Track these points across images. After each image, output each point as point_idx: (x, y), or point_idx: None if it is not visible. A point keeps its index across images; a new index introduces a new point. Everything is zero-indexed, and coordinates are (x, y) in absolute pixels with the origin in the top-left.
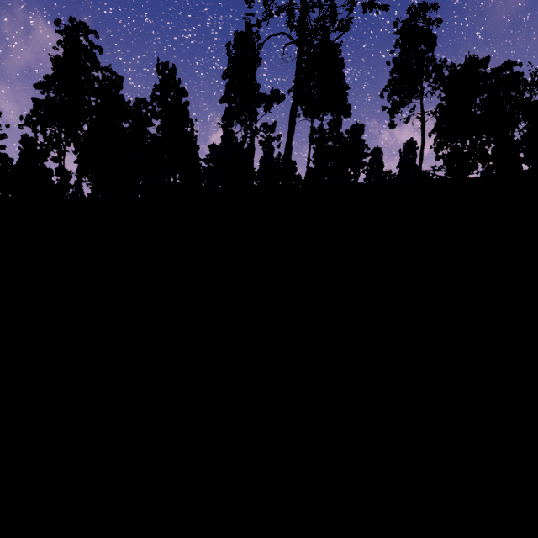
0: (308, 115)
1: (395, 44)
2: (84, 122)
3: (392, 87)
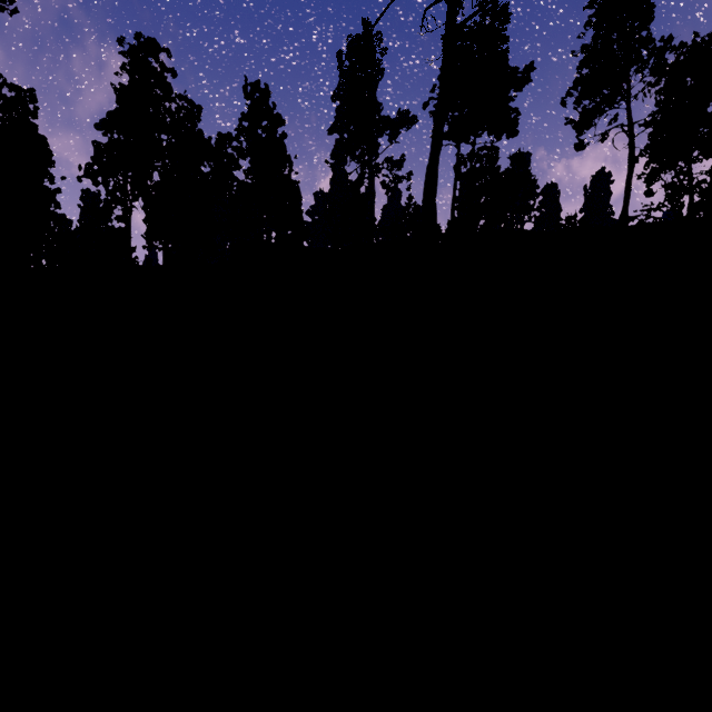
0: (453, 138)
1: (586, 24)
2: (153, 168)
3: (582, 87)
